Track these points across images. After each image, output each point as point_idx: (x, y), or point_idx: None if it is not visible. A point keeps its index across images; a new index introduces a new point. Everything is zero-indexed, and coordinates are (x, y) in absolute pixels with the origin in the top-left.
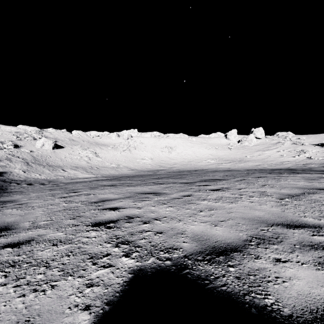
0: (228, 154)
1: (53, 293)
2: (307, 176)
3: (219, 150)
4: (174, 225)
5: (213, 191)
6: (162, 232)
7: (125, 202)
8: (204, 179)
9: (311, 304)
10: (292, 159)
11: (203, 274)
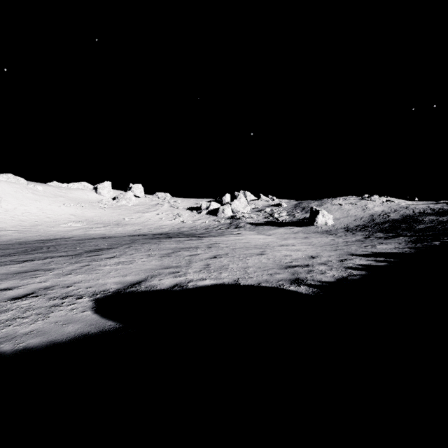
0: (101, 215)
1: (54, 317)
2: (178, 240)
3: (87, 208)
4: (96, 282)
5: (110, 259)
6: (91, 286)
7: (10, 282)
8: (89, 250)
9: (170, 285)
10: (170, 222)
11: (131, 291)
